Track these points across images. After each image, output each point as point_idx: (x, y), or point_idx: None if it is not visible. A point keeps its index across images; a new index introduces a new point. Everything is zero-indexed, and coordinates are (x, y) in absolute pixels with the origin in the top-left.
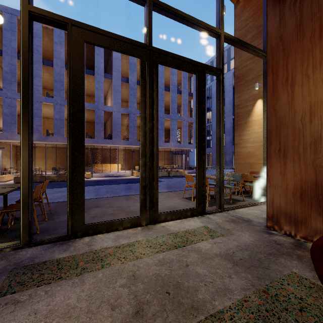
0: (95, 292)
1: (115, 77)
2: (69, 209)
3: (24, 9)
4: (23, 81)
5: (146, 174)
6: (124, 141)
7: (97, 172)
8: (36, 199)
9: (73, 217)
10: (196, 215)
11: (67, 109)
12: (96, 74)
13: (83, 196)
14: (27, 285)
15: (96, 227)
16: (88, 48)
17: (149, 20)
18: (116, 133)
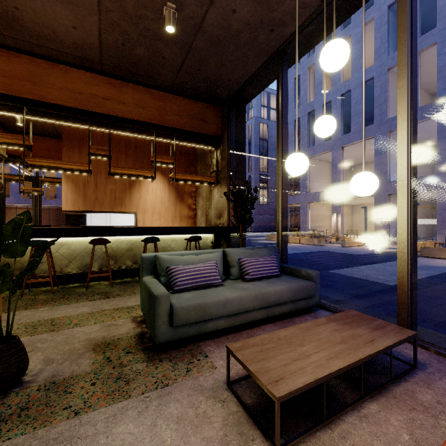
0: None
1: None
2: None
3: None
4: None
5: None
6: None
7: None
8: None
9: None
10: None
11: None
12: None
13: None
14: None
15: None
16: None
17: None
18: None
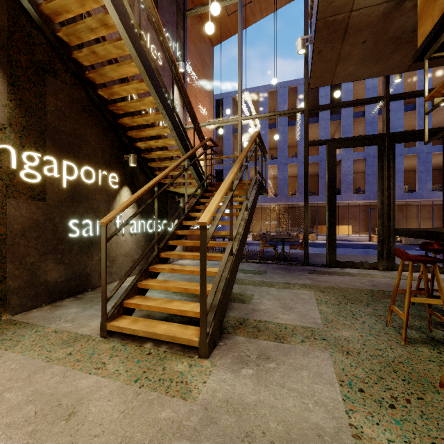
0: (351, 280)
1: (344, 116)
2: (327, 249)
3: (306, 144)
4: (305, 181)
5: (383, 232)
6: (357, 195)
7: (320, 235)
8: (300, 245)
9: (329, 254)
10: (442, 273)
11: (326, 192)
12: (320, 120)
13: (335, 243)
14: (318, 273)
15: (343, 263)
16: (310, 93)
17: (386, 114)
18: (346, 187)
